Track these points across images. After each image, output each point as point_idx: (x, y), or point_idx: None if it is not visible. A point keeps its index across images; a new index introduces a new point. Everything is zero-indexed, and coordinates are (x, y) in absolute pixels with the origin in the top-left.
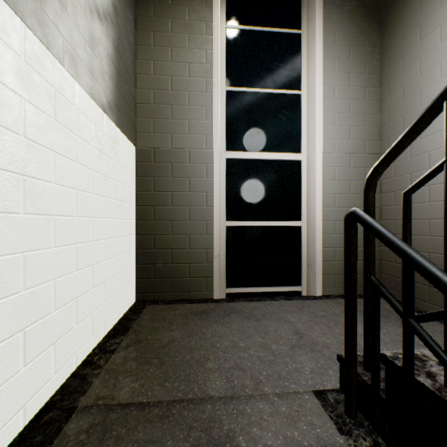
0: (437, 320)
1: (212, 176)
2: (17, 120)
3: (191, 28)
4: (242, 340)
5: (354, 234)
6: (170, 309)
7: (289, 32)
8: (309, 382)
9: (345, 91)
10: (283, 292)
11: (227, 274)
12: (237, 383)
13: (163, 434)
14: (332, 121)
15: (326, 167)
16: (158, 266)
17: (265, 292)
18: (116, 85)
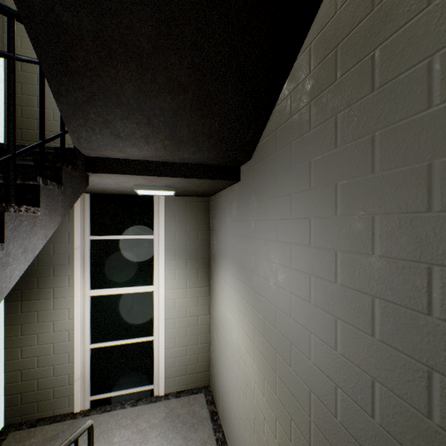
0: None
1: None
2: None
3: None
4: None
5: None
6: None
7: None
8: None
9: None
10: None
11: None
12: None
13: None
14: None
15: None
16: None
17: None
18: None
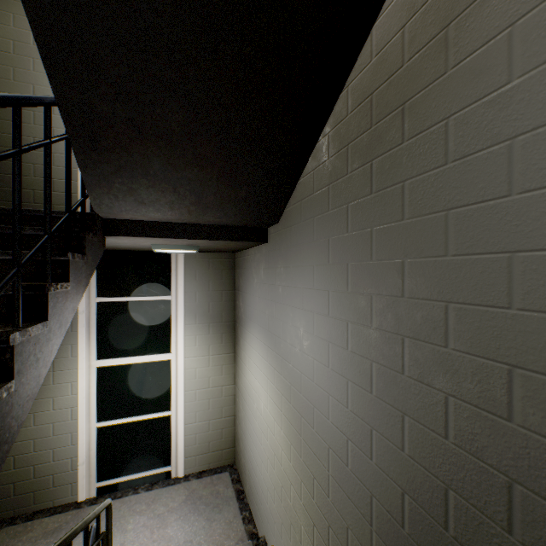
0: None
1: None
2: None
3: None
4: None
5: None
6: None
7: None
8: None
9: None
10: None
11: None
12: None
13: None
14: None
15: None
16: None
17: None
18: None
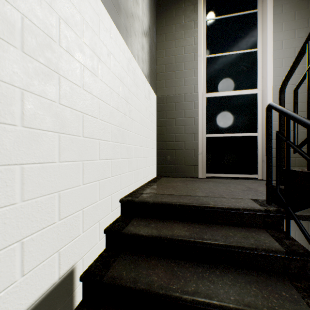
0: (305, 143)
1: (198, 108)
2: (126, 82)
3: (185, 27)
4: (214, 187)
5: (270, 115)
6: (174, 178)
7: (248, 13)
8: (249, 197)
9: (291, 42)
10: (244, 178)
11: (206, 165)
12: (211, 194)
13: (178, 199)
14: (280, 65)
15: (275, 96)
16: (167, 158)
17: (231, 177)
18: (150, 65)
